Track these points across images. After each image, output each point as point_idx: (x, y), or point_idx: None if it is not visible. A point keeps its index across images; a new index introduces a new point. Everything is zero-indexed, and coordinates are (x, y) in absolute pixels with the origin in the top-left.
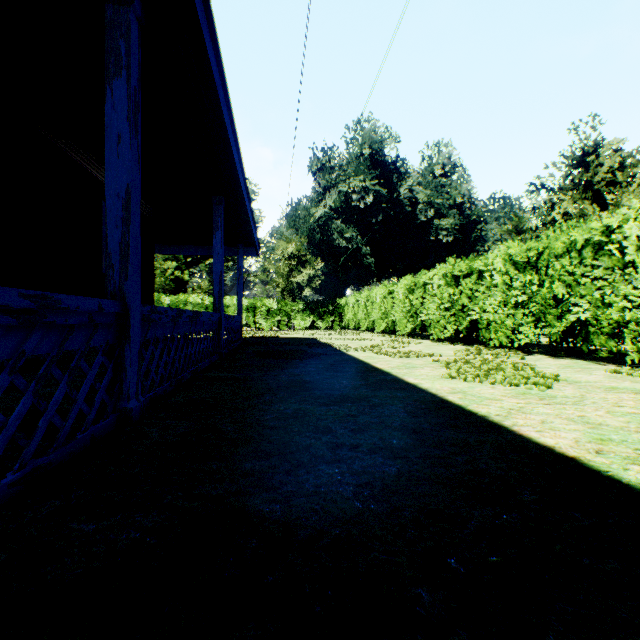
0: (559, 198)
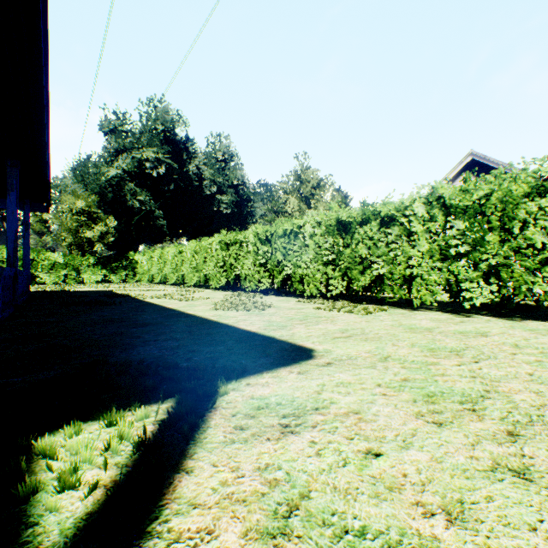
0: (290, 198)
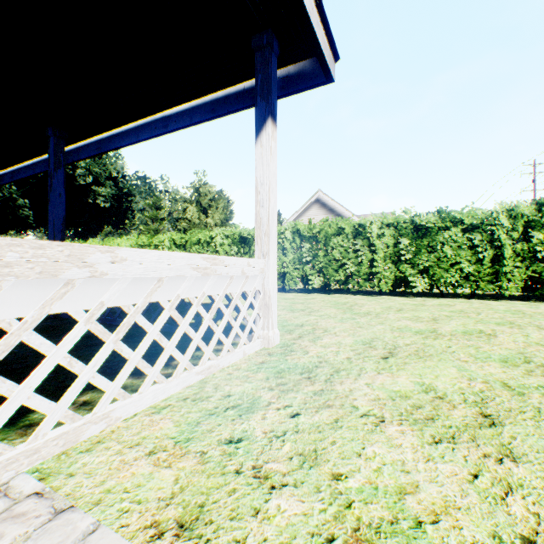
0: (190, 206)
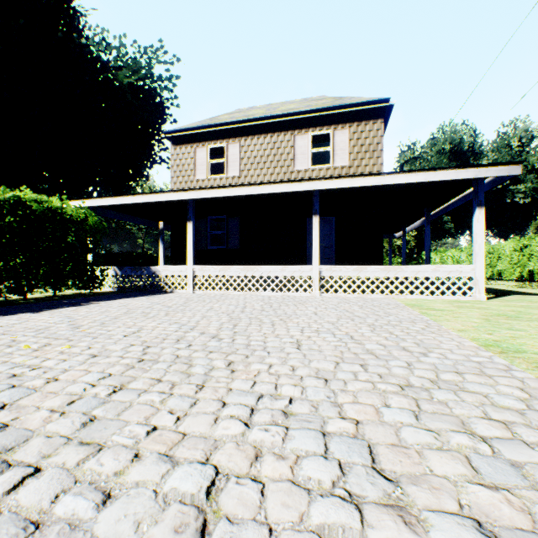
0: None
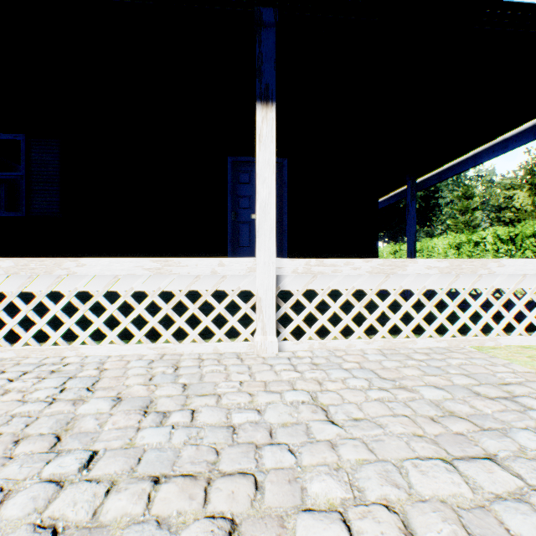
0: (517, 193)
